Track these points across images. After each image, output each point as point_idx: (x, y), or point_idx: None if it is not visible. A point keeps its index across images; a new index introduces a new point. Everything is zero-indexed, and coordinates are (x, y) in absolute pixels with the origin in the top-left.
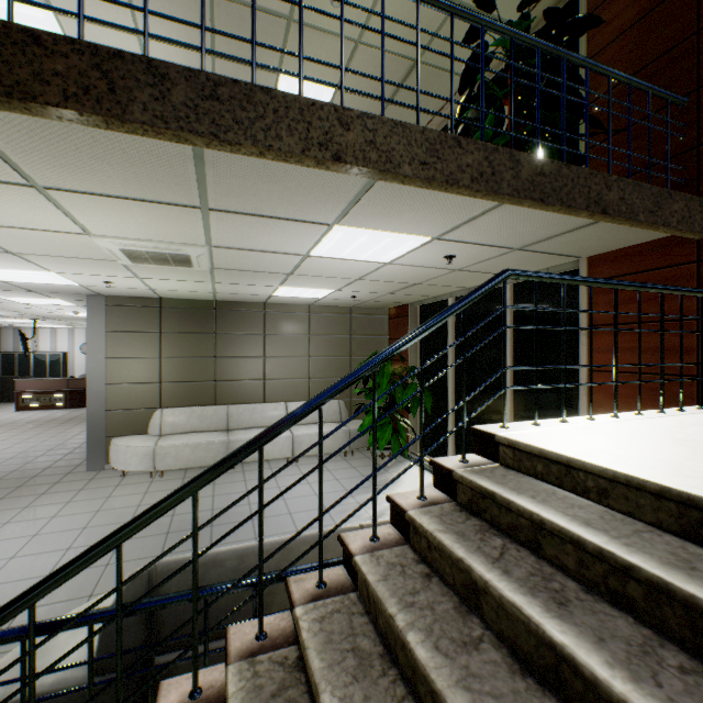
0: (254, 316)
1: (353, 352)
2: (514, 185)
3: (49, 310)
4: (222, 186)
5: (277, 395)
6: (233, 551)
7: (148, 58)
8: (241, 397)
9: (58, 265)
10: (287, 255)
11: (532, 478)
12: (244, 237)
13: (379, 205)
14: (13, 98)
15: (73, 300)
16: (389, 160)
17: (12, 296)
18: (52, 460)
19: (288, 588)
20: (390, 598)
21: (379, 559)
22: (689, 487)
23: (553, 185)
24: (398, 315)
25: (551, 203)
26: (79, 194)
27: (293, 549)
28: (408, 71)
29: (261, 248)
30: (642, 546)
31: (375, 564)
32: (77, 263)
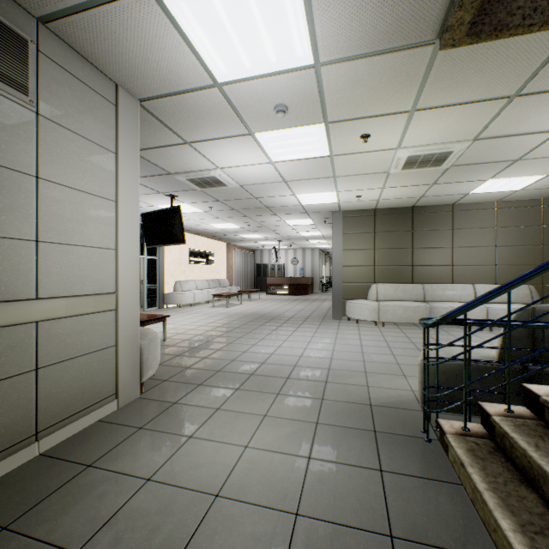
0: (443, 216)
1: (543, 241)
2: None
3: (295, 231)
4: None
5: (463, 278)
6: None
7: None
8: (432, 278)
9: (346, 184)
10: (538, 134)
11: None
12: (516, 121)
13: None
14: (496, 30)
15: (317, 219)
16: None
17: (291, 218)
18: (307, 313)
19: None
20: None
21: None
22: None
23: None
24: None
25: None
26: (430, 110)
27: None
28: None
29: (520, 131)
30: None
31: None
32: (359, 179)
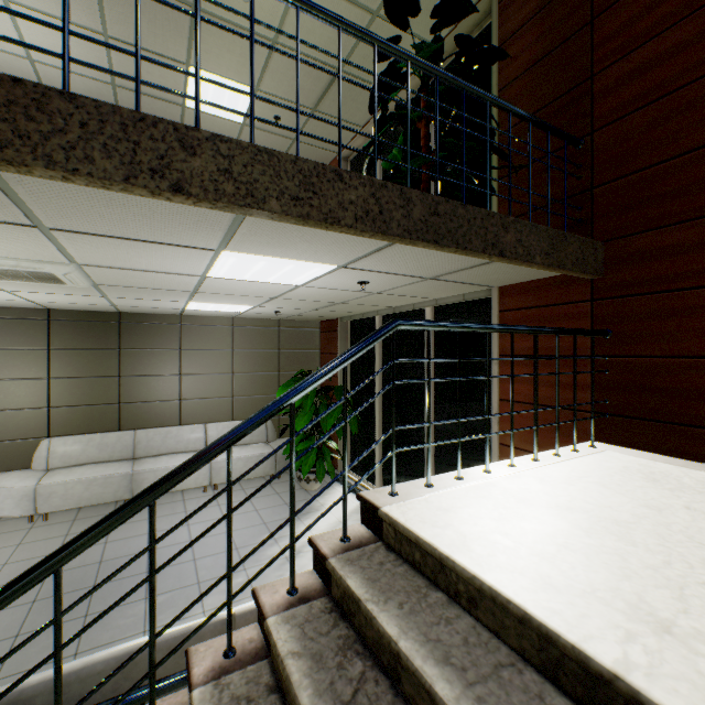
0: (167, 330)
1: (281, 367)
2: (405, 225)
3: None
4: (49, 205)
5: (195, 417)
6: (47, 683)
7: None
8: (151, 420)
9: None
10: (180, 275)
11: (410, 566)
12: (116, 257)
13: (264, 235)
14: None
15: None
16: (251, 194)
17: None
18: None
19: None
20: None
21: (223, 692)
22: (551, 613)
23: (448, 225)
24: (328, 329)
25: (447, 245)
26: None
27: (138, 662)
28: (331, 79)
29: (145, 268)
30: (496, 700)
31: (215, 702)
32: None
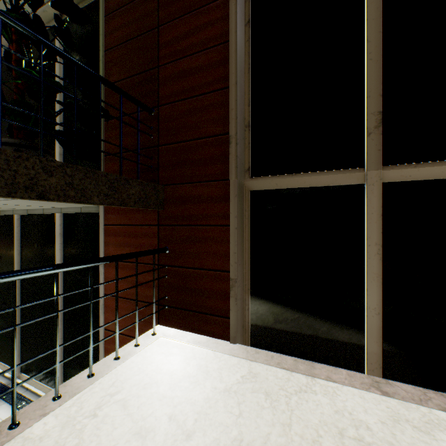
0: None
1: None
2: None
3: None
4: None
5: None
6: None
7: None
8: None
9: None
10: None
11: None
12: None
13: None
14: None
15: None
16: None
17: None
18: None
19: None
20: None
21: None
22: None
23: None
24: None
25: None
26: None
27: None
28: None
29: None
30: None
31: None
32: None
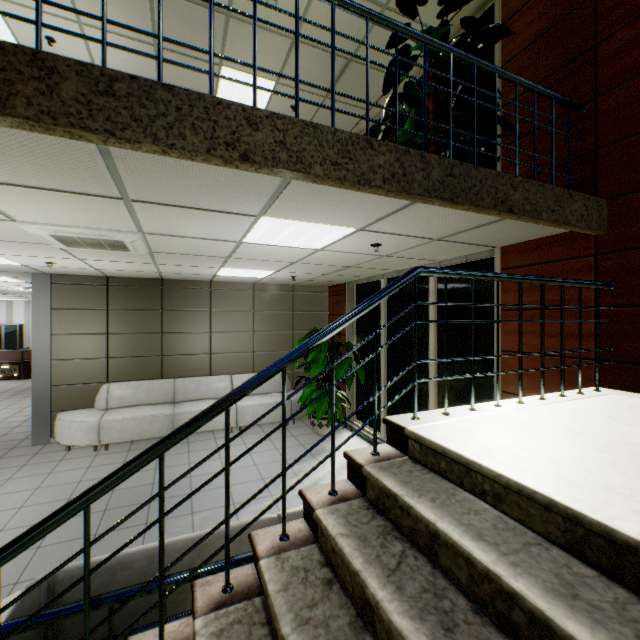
0: (200, 294)
1: (295, 326)
2: (425, 185)
3: None
4: (138, 179)
5: (223, 368)
6: (143, 552)
7: (33, 50)
8: (187, 370)
9: None
10: (221, 241)
11: (436, 474)
12: (174, 226)
13: (300, 200)
14: None
15: (19, 277)
16: (300, 161)
17: None
18: None
19: (193, 594)
20: (286, 613)
21: (284, 563)
22: (575, 501)
23: (462, 185)
24: (336, 293)
25: (461, 203)
26: None
27: (208, 545)
28: (342, 69)
29: (195, 235)
30: (528, 566)
31: (279, 569)
32: (11, 245)
